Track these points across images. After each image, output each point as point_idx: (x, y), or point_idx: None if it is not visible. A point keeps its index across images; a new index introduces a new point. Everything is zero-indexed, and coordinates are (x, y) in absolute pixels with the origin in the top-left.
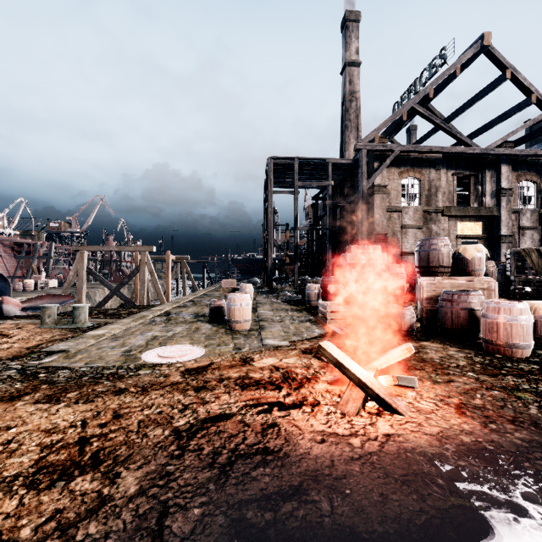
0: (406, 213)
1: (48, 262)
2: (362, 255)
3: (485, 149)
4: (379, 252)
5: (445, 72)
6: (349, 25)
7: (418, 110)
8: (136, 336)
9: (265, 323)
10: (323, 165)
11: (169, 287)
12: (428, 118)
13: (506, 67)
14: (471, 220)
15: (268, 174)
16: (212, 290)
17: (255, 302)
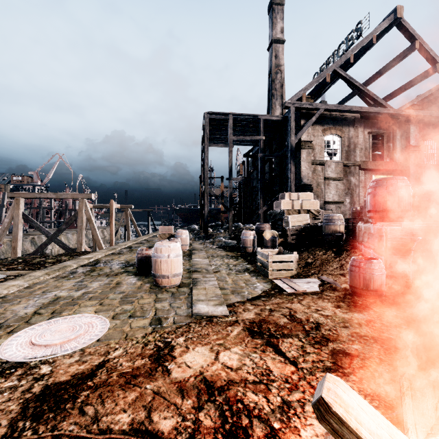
0: (329, 167)
1: (1, 210)
2: (296, 202)
3: (398, 110)
4: (312, 199)
5: (364, 40)
6: (275, 8)
7: (340, 73)
8: (31, 298)
9: (199, 275)
10: (254, 122)
11: (113, 233)
12: (348, 81)
13: (415, 38)
14: (384, 173)
15: (205, 128)
16: (154, 235)
17: (191, 248)
